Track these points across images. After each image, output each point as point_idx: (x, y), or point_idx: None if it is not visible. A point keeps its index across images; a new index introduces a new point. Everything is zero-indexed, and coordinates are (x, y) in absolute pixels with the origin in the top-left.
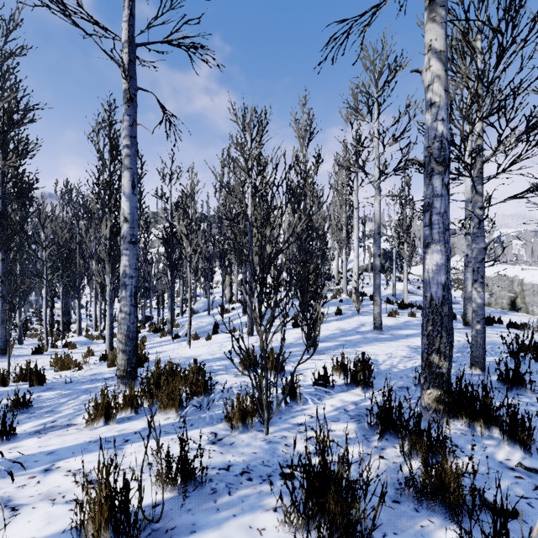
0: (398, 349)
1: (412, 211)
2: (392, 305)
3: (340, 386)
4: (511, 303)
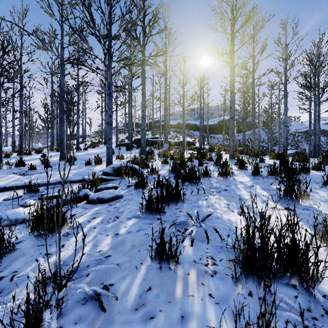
0: None
1: None
2: None
3: None
4: None
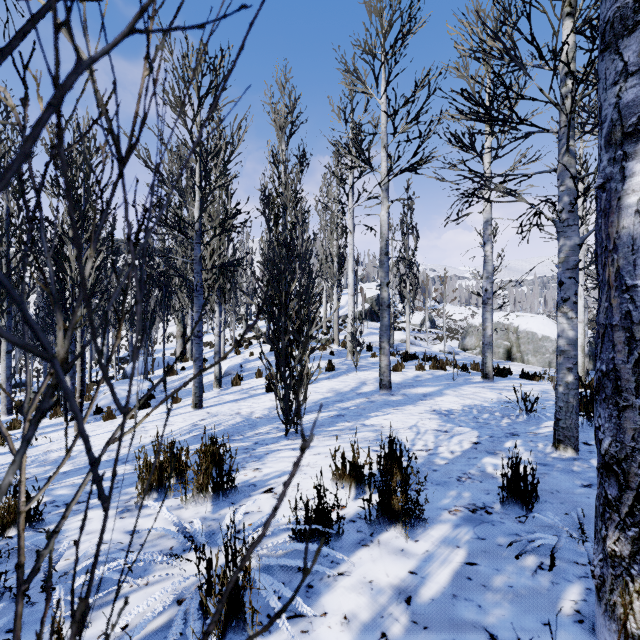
0: (422, 417)
1: (415, 241)
2: (393, 357)
3: (354, 522)
4: (507, 352)
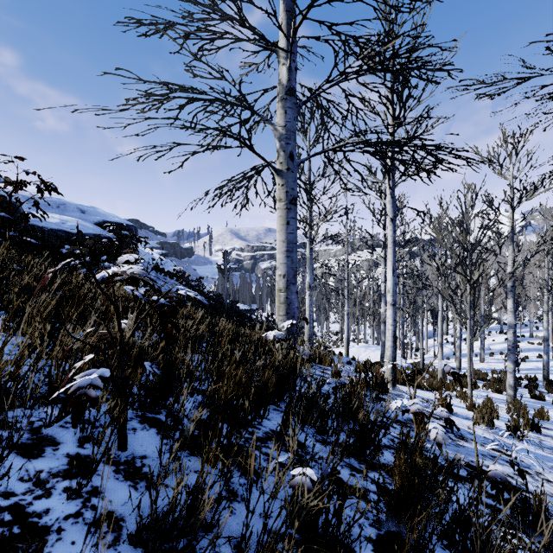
0: None
1: None
2: None
3: (525, 380)
4: None
